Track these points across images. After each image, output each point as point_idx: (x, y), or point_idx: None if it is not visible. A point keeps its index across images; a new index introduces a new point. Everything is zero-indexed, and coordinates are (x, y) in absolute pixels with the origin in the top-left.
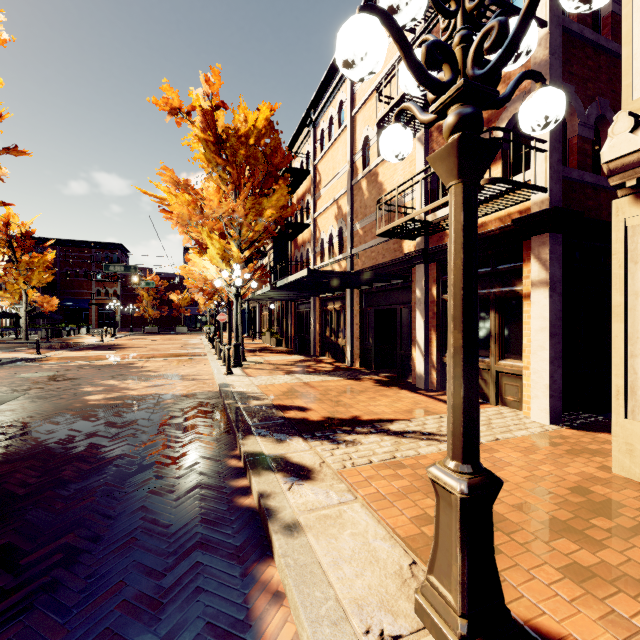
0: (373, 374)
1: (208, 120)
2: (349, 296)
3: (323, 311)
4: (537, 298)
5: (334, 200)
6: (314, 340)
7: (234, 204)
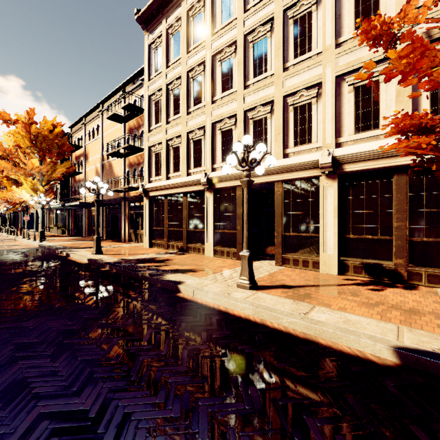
0: (109, 240)
1: (26, 127)
2: (101, 209)
3: (90, 215)
4: None
5: (95, 166)
6: (85, 229)
7: (41, 166)
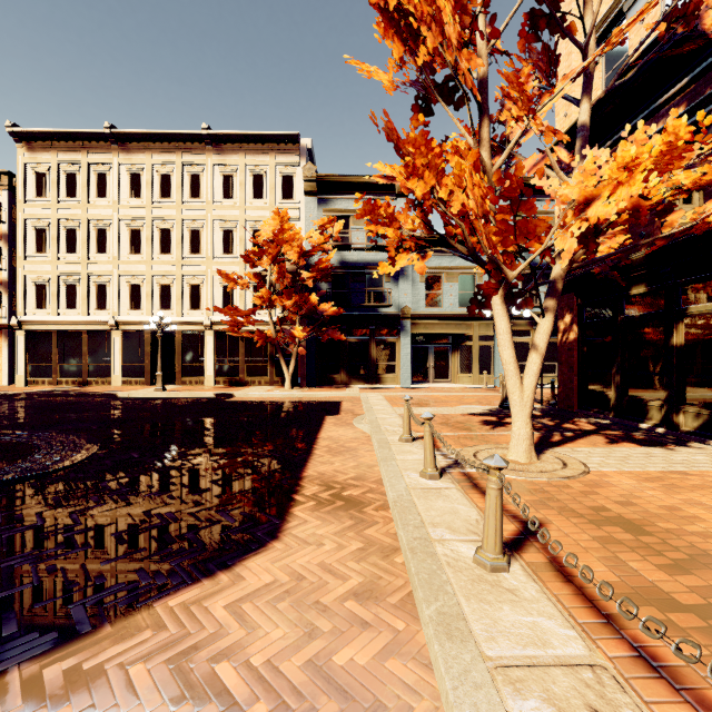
0: None
1: None
2: None
3: None
4: (5, 349)
5: None
6: None
7: None
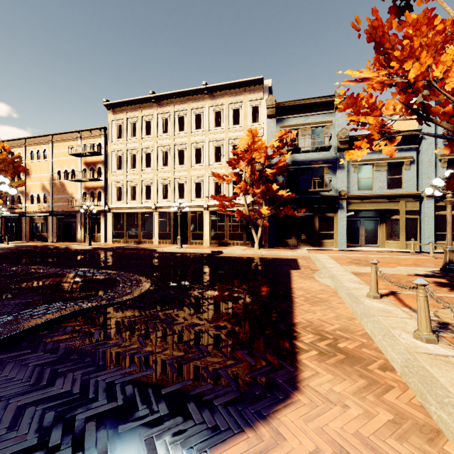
0: (64, 242)
1: None
2: (51, 218)
3: (32, 223)
4: (102, 223)
5: (41, 183)
6: (26, 235)
7: None
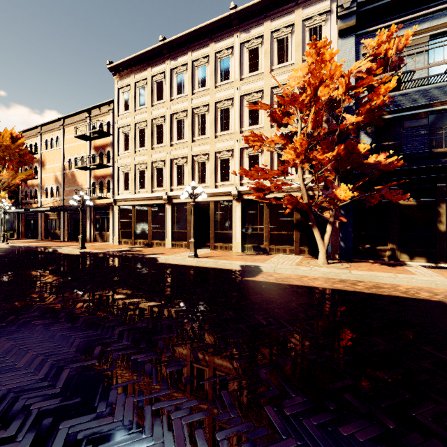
0: (73, 241)
1: None
2: (62, 214)
3: (47, 219)
4: (111, 219)
5: (54, 174)
6: (41, 232)
7: (3, 174)
